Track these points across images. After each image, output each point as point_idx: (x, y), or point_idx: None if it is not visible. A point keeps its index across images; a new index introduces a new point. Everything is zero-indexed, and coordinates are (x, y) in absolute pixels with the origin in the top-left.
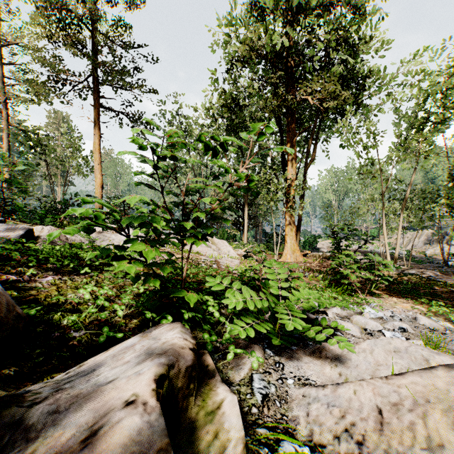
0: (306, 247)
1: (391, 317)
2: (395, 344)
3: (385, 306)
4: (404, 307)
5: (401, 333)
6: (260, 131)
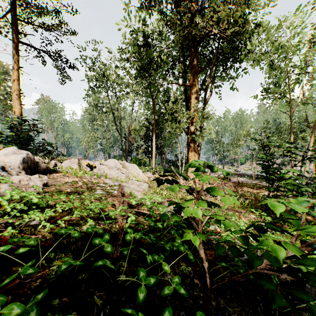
0: None
1: None
2: None
3: None
4: None
5: None
6: None
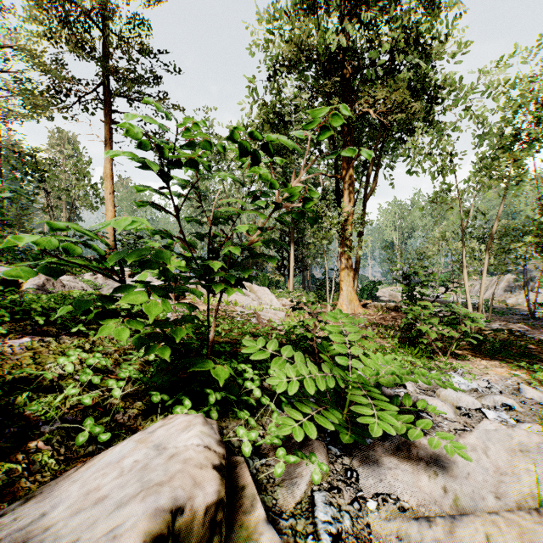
0: (364, 295)
1: (488, 388)
2: (518, 438)
3: (475, 372)
4: (499, 373)
5: (505, 412)
6: (322, 125)
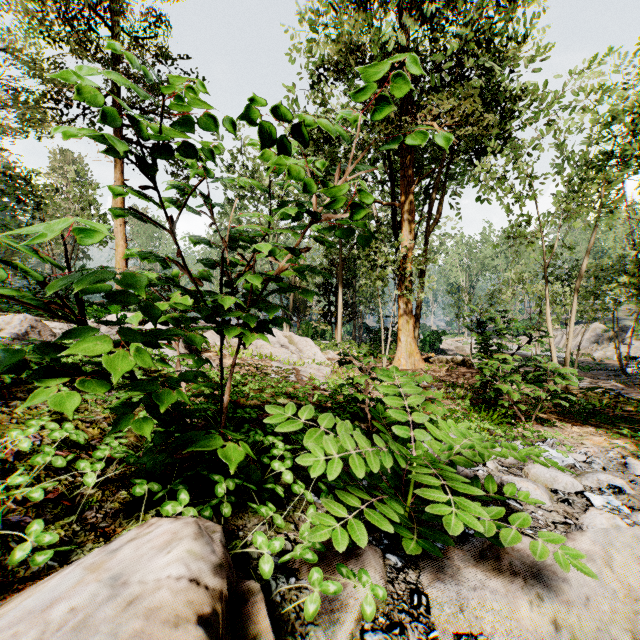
0: (426, 348)
1: (588, 464)
2: None
3: (567, 441)
4: (597, 443)
5: (614, 496)
6: (377, 99)
